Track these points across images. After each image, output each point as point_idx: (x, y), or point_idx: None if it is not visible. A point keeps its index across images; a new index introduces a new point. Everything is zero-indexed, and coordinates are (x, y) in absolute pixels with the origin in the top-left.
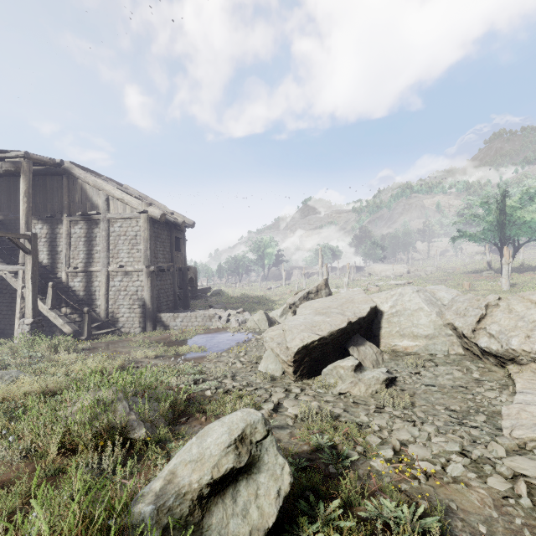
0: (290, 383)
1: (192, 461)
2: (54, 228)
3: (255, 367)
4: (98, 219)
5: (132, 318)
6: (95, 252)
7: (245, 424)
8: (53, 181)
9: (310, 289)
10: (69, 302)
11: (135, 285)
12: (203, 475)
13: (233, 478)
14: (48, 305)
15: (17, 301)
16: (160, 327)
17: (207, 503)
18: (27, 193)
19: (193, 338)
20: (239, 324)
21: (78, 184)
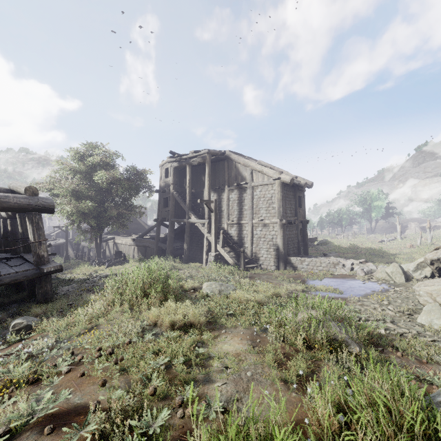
0: None
1: None
2: (219, 195)
3: (410, 318)
4: (246, 187)
5: (269, 258)
6: (244, 210)
7: None
8: (219, 165)
9: None
10: (230, 244)
11: (271, 234)
12: None
13: None
14: (220, 245)
15: (204, 241)
16: (289, 267)
17: None
18: (208, 174)
19: (322, 280)
20: (365, 273)
21: (233, 165)
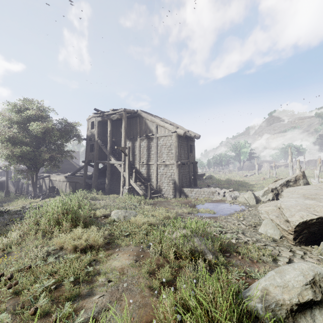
0: (289, 245)
1: (279, 286)
2: (133, 143)
3: (255, 229)
4: (152, 137)
5: (169, 189)
6: (151, 154)
7: (314, 273)
8: (133, 120)
9: (289, 178)
10: (141, 179)
11: (170, 172)
12: (292, 297)
13: (309, 305)
14: (133, 180)
15: (121, 178)
16: (183, 195)
17: (294, 315)
18: (124, 127)
19: (204, 204)
20: (232, 199)
21: (143, 121)
